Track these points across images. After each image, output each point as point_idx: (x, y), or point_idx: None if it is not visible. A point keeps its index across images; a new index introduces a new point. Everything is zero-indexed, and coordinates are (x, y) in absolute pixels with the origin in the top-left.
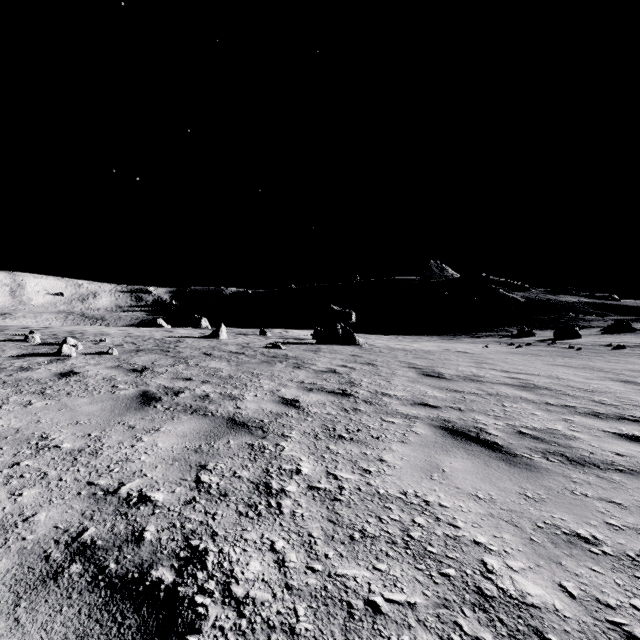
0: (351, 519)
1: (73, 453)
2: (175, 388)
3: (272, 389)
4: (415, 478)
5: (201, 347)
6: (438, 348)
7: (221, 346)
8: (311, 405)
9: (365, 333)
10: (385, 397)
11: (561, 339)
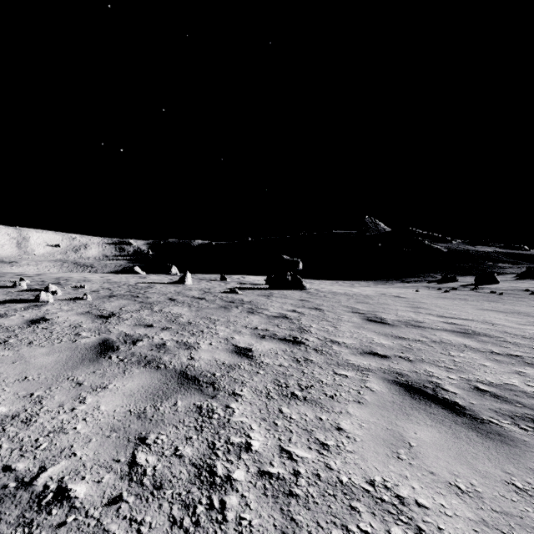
0: (311, 532)
1: (4, 421)
2: (135, 336)
3: (227, 336)
4: (380, 457)
5: (168, 292)
6: (375, 293)
7: (185, 291)
8: (263, 355)
9: (310, 278)
10: (334, 345)
11: (481, 284)
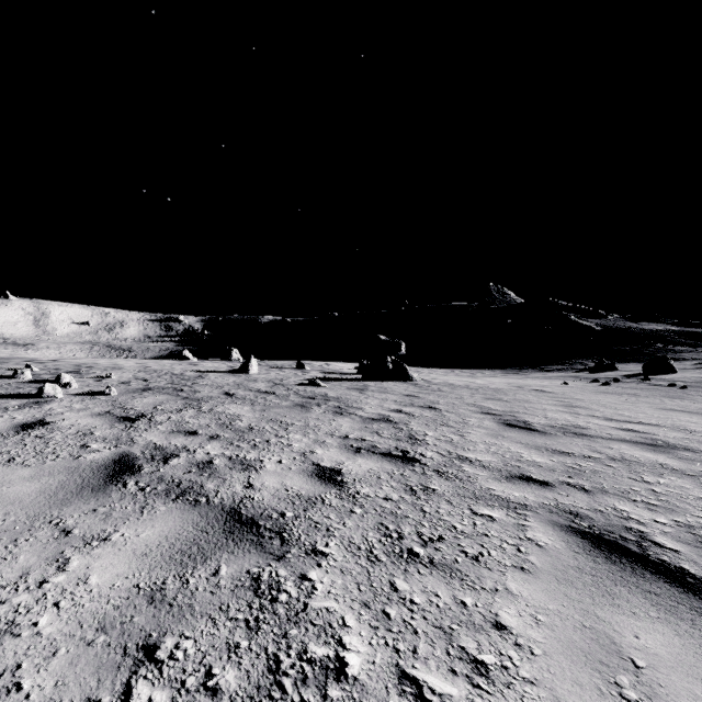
0: None
1: None
2: (168, 448)
3: (304, 450)
4: (587, 695)
5: (224, 384)
6: (508, 385)
7: (248, 383)
8: (359, 480)
9: (416, 366)
10: (465, 464)
11: (652, 374)
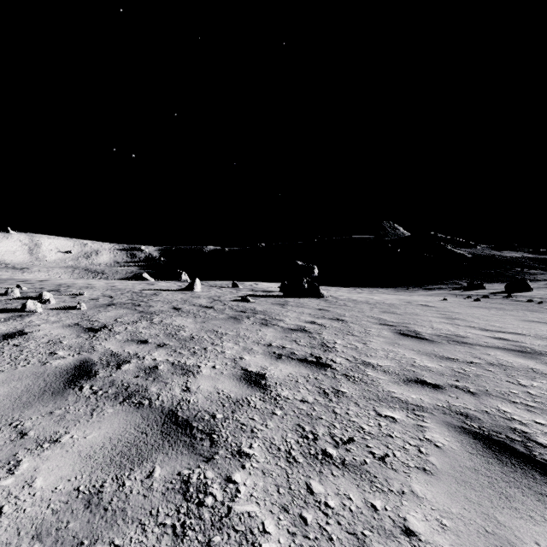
0: None
1: None
2: (122, 355)
3: (234, 356)
4: None
5: (173, 300)
6: (399, 301)
7: (193, 299)
8: (280, 384)
9: (326, 285)
10: (368, 369)
11: (513, 292)
